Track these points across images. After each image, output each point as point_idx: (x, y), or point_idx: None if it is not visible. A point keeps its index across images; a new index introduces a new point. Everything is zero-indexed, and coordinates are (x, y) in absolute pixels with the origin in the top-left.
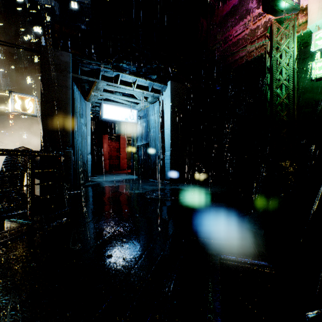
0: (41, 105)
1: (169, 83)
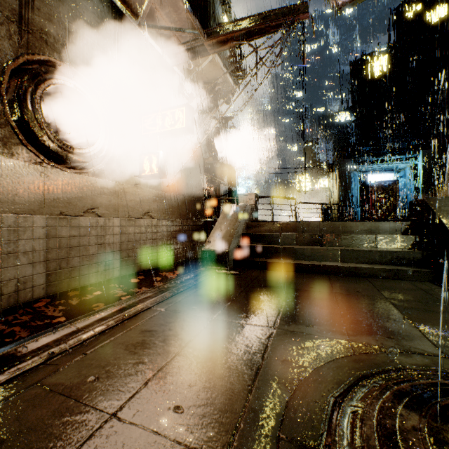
0: (338, 186)
1: (420, 152)
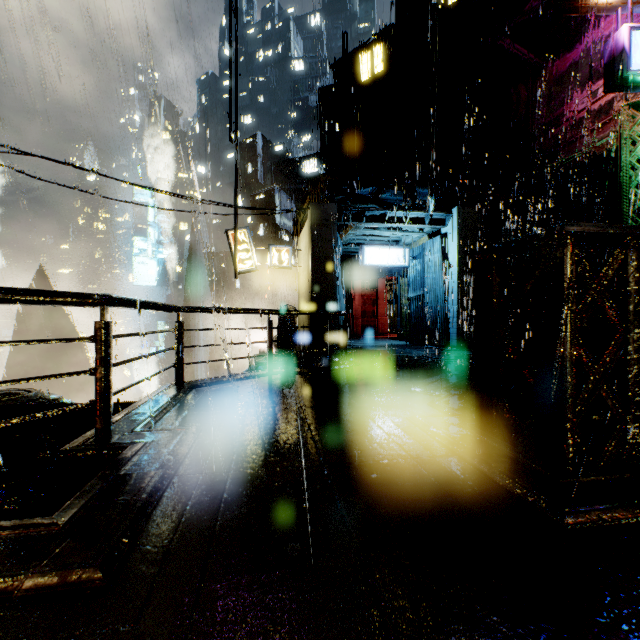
0: (311, 264)
1: (455, 210)
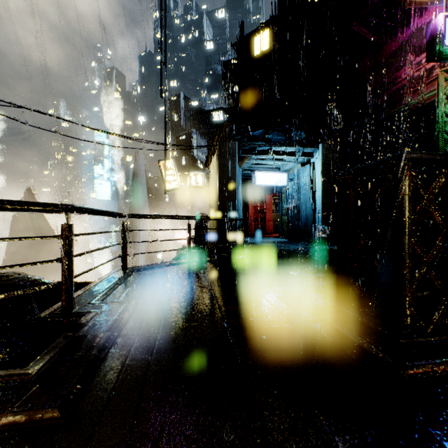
0: (218, 184)
1: (320, 146)
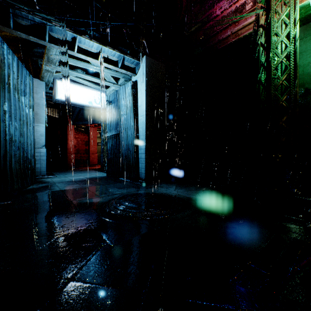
0: None
1: (144, 59)
